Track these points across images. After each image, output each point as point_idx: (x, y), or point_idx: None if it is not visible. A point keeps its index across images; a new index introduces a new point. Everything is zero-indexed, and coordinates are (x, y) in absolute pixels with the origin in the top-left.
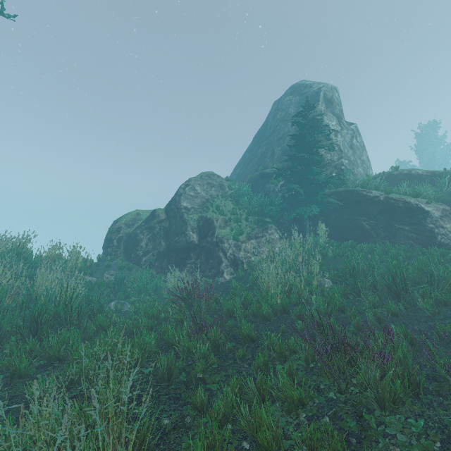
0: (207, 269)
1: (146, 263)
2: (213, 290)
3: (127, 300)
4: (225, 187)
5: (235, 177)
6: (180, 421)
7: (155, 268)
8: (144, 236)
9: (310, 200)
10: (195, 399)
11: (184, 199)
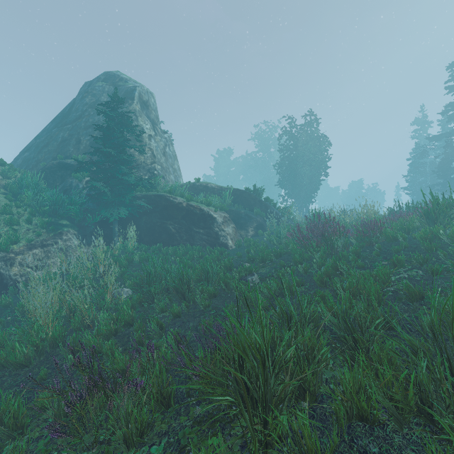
0: None
1: None
2: None
3: None
4: None
5: (20, 162)
6: None
7: None
8: None
9: (119, 201)
10: None
11: None
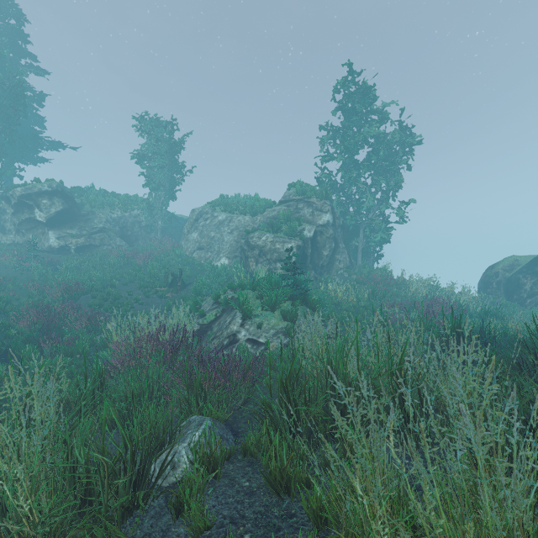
0: None
1: (530, 304)
2: None
3: None
4: None
5: None
6: None
7: None
8: (528, 280)
9: None
10: None
11: None
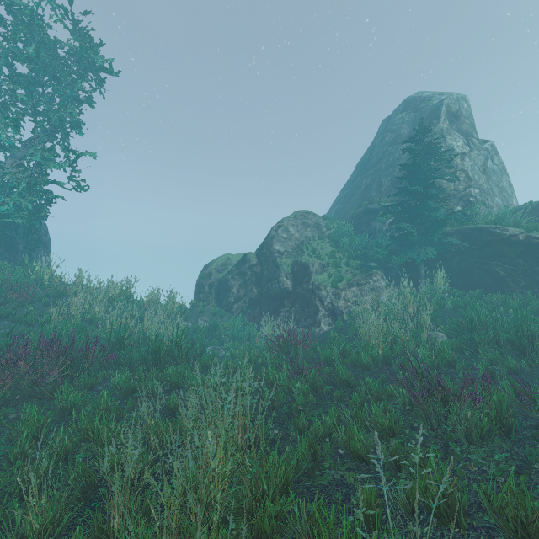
0: (302, 318)
1: (237, 310)
2: (310, 338)
3: (222, 346)
4: (322, 226)
5: (333, 214)
6: (285, 437)
7: (247, 315)
8: (236, 282)
9: (425, 241)
10: (297, 422)
11: (277, 242)
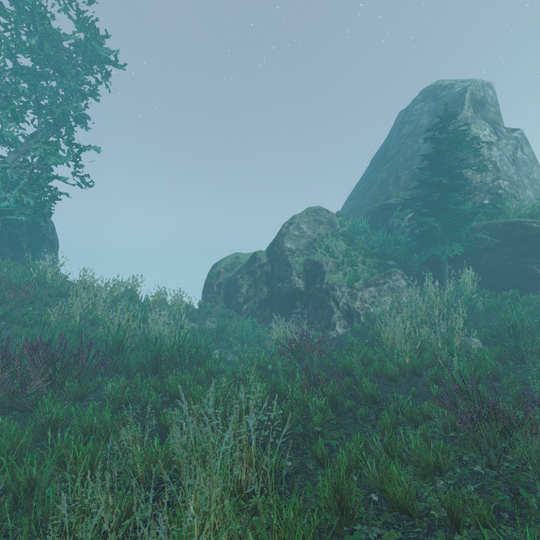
0: (316, 320)
1: (247, 311)
2: (326, 343)
3: (230, 350)
4: (336, 223)
5: (347, 211)
6: (300, 468)
7: (257, 317)
8: (245, 281)
9: (450, 237)
10: (316, 449)
11: (288, 240)
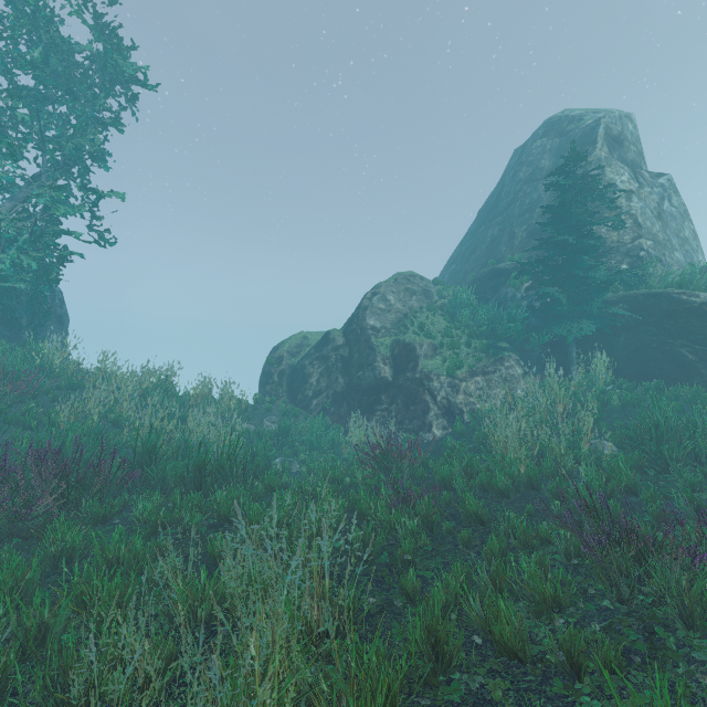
0: (406, 420)
1: (317, 407)
2: (419, 448)
3: (296, 458)
4: (433, 294)
5: (447, 278)
6: (386, 606)
7: (330, 415)
8: (315, 369)
9: (578, 312)
10: (405, 582)
11: (371, 315)
